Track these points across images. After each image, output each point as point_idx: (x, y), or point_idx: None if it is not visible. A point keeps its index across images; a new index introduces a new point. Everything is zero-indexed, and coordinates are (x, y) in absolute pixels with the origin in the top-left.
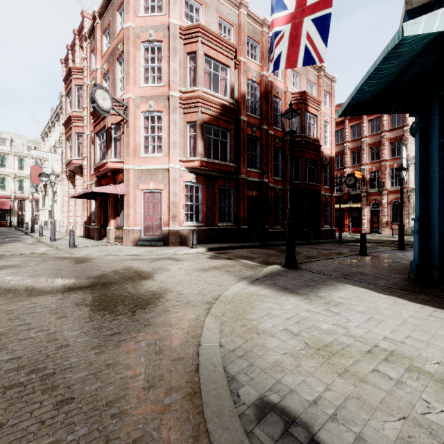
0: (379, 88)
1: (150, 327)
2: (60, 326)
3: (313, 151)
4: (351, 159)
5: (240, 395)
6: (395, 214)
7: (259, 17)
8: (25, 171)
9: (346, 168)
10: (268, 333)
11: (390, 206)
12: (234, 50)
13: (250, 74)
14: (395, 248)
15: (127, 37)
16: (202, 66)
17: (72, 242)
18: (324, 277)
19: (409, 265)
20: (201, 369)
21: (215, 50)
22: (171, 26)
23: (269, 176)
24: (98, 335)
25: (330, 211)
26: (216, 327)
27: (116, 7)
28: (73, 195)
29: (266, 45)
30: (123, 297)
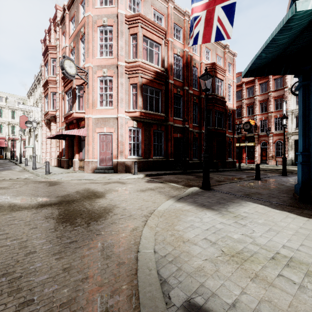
0: (273, 55)
1: (100, 236)
2: (31, 235)
3: (220, 105)
4: (247, 111)
5: (171, 297)
6: (278, 150)
7: (182, 9)
8: (16, 120)
9: (243, 118)
10: (192, 241)
11: (275, 144)
12: (164, 33)
13: (176, 50)
14: (279, 174)
15: (88, 22)
16: (141, 43)
17: (47, 170)
18: (231, 196)
19: (292, 187)
20: (139, 273)
21: (150, 33)
22: (119, 15)
23: (189, 123)
24: (60, 243)
25: (232, 148)
26: (151, 236)
27: (79, 2)
28: (49, 136)
29: (187, 29)
30: (81, 211)
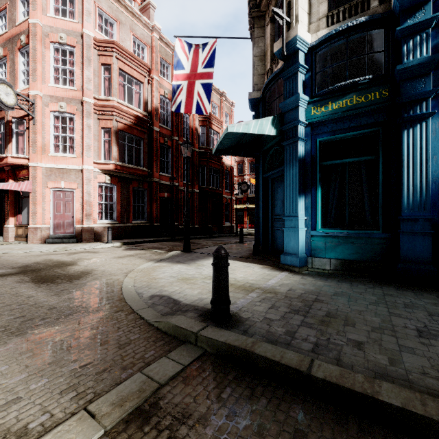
0: (231, 144)
1: (87, 285)
2: (17, 291)
3: (216, 161)
4: (249, 168)
5: (143, 296)
6: None
7: (170, 43)
8: None
9: (245, 176)
10: (161, 278)
11: None
12: (147, 69)
13: (163, 91)
14: None
15: (34, 33)
16: (117, 79)
17: None
18: (205, 255)
19: None
20: (124, 293)
21: (129, 67)
22: (85, 36)
23: (179, 180)
24: (52, 291)
25: (230, 210)
26: (131, 281)
27: None
28: None
29: None
30: (57, 276)
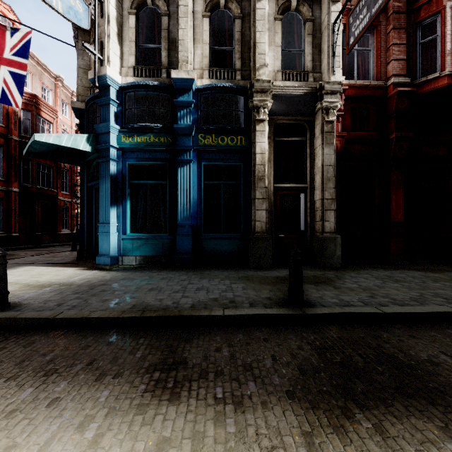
0: (46, 149)
1: None
2: None
3: None
4: None
5: None
6: None
7: None
8: None
9: None
10: None
11: None
12: None
13: None
14: None
15: None
16: None
17: None
18: (13, 265)
19: None
20: None
21: None
22: None
23: None
24: None
25: (70, 216)
26: None
27: None
28: None
29: None
30: None
